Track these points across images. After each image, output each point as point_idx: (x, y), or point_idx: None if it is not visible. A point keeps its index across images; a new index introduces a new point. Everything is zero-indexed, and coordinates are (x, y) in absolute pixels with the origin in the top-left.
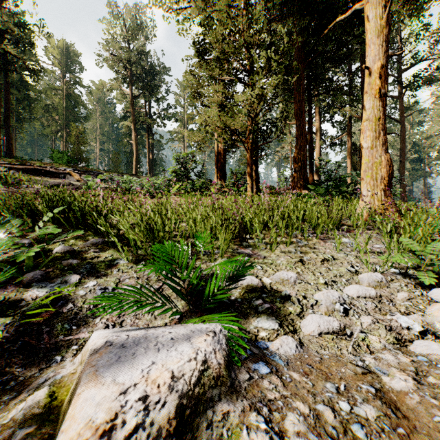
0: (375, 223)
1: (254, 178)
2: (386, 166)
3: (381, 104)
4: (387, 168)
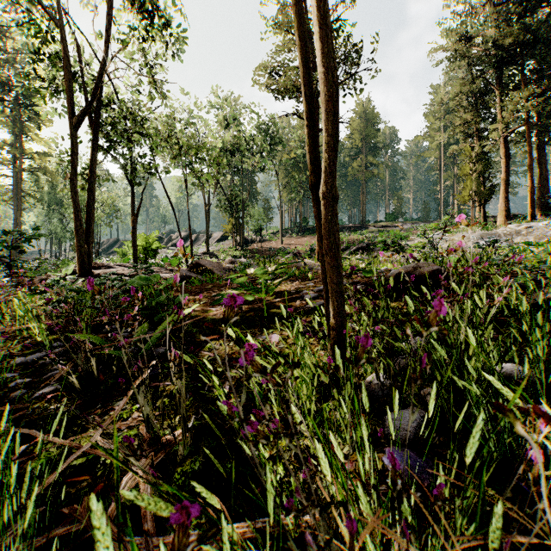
0: (495, 228)
1: (482, 216)
2: (504, 209)
3: (504, 188)
4: (505, 209)
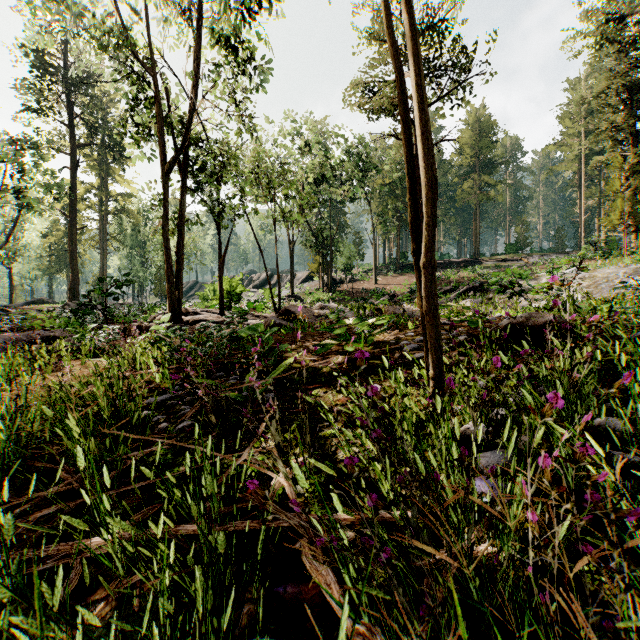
0: None
1: (638, 244)
2: None
3: None
4: None
